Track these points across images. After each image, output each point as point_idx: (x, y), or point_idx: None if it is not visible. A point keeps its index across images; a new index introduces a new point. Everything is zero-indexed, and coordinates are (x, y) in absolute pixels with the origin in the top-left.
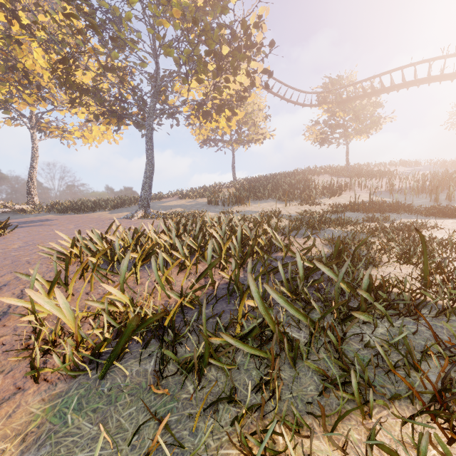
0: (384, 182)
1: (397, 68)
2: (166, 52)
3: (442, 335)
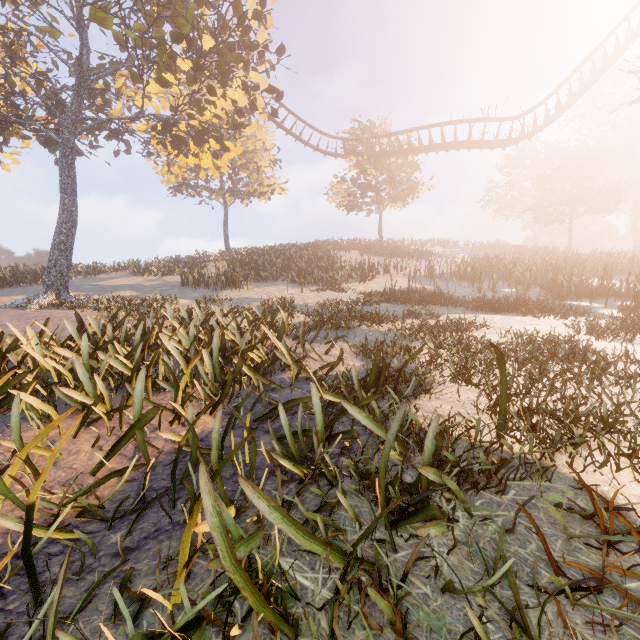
0: (422, 265)
1: (436, 124)
2: (96, 17)
3: (542, 524)
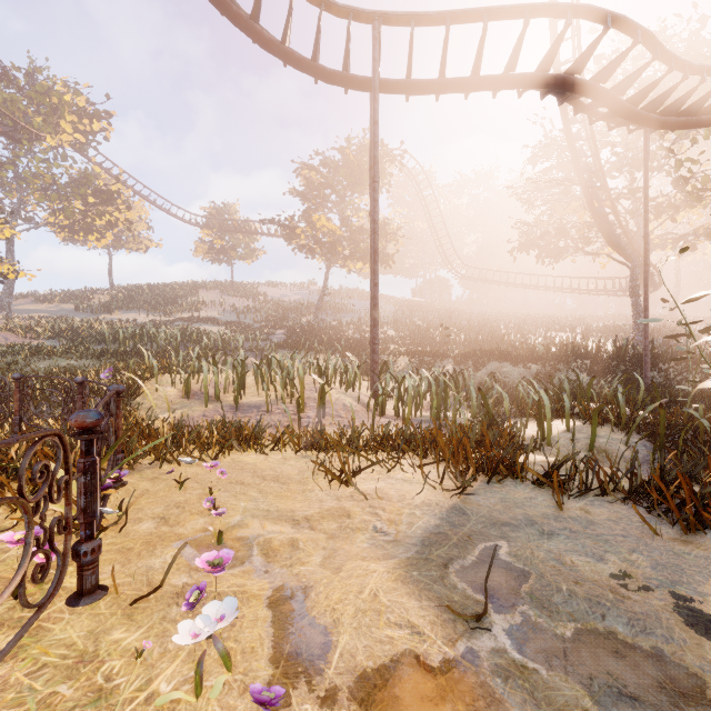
0: (246, 304)
1: (251, 221)
2: (37, 199)
3: None
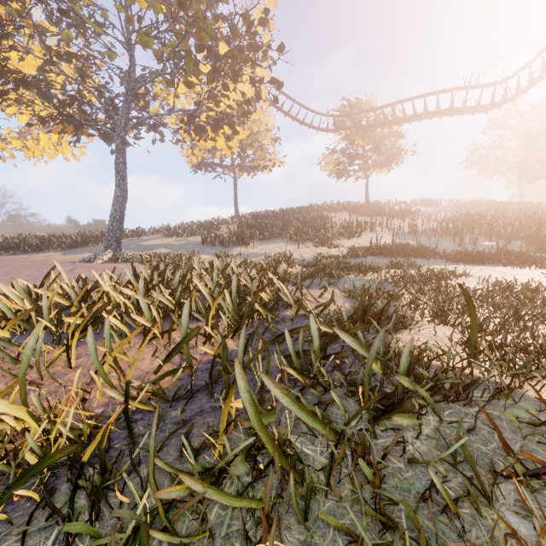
0: (406, 223)
1: (419, 96)
2: (142, 40)
3: (503, 431)
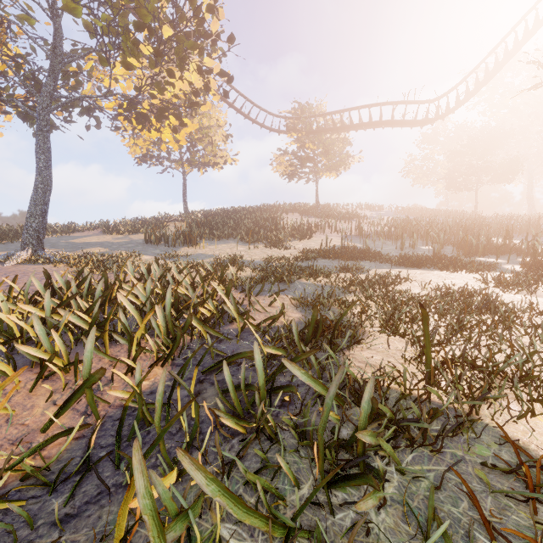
0: (353, 226)
1: (365, 106)
2: (67, 6)
3: (471, 480)
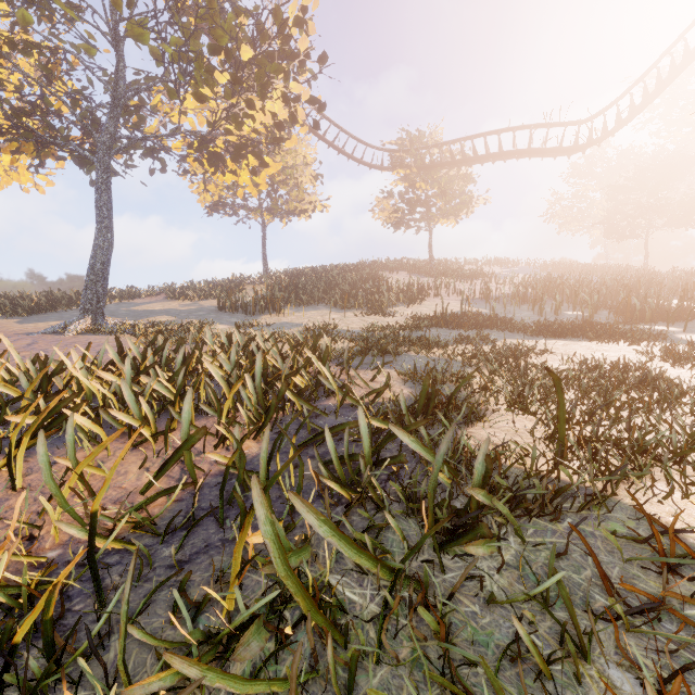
0: (477, 286)
1: (493, 131)
2: (133, 32)
3: (599, 552)
